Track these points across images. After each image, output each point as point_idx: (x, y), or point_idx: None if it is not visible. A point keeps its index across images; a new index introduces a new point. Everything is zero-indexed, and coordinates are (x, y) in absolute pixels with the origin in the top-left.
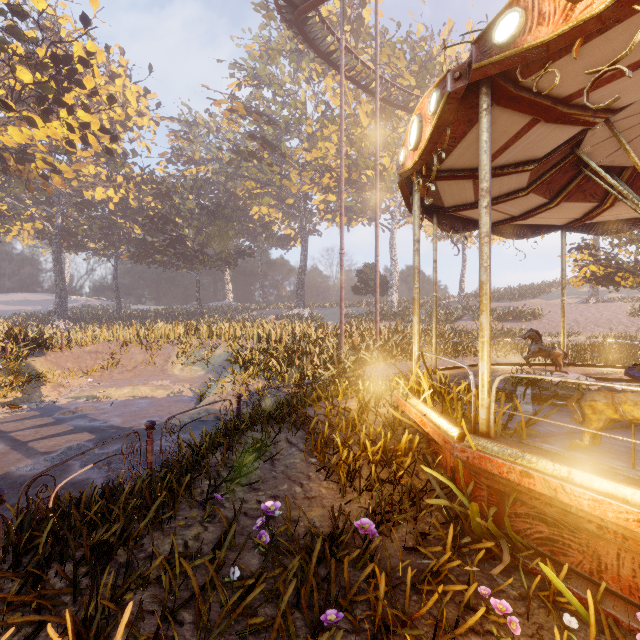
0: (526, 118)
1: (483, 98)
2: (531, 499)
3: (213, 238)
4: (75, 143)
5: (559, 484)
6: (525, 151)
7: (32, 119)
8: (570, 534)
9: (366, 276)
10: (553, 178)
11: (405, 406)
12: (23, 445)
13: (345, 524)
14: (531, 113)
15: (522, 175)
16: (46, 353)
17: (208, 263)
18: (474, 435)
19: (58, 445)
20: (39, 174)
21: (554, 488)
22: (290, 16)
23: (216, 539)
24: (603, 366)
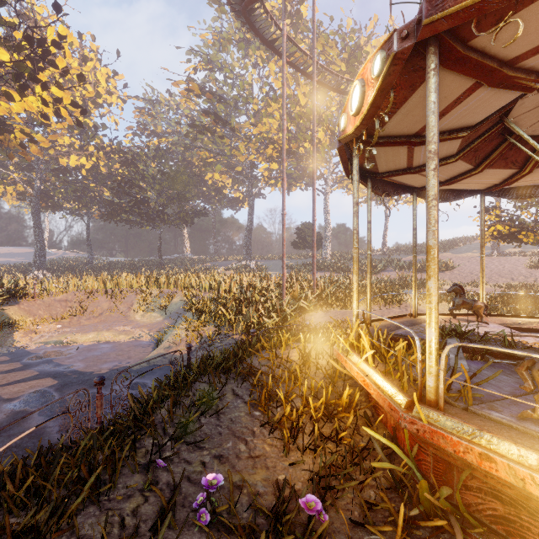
0: (468, 82)
1: (431, 58)
2: (486, 477)
3: (172, 200)
4: (49, 116)
5: (528, 474)
6: (461, 118)
7: (10, 94)
8: (529, 517)
9: (304, 233)
10: (480, 146)
11: (346, 362)
12: None
13: (290, 499)
14: (475, 76)
15: (454, 142)
16: (20, 302)
17: (168, 221)
18: (423, 405)
19: (21, 391)
20: (18, 143)
21: (522, 478)
22: (238, 7)
23: (155, 513)
24: (518, 316)
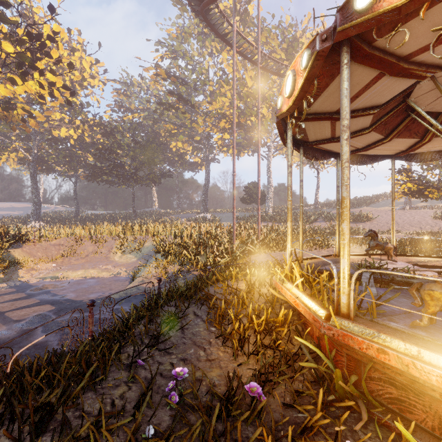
0: (374, 72)
1: (344, 55)
2: (384, 368)
3: (144, 164)
4: (45, 96)
5: (411, 361)
6: (371, 99)
7: (14, 79)
8: (415, 397)
9: (250, 191)
10: (388, 120)
11: (282, 289)
12: (1, 315)
13: (238, 386)
14: (379, 68)
15: (367, 117)
16: (22, 246)
17: (140, 181)
18: (338, 316)
19: (27, 314)
20: (20, 118)
21: (406, 364)
22: (197, 8)
23: (137, 397)
24: (421, 256)
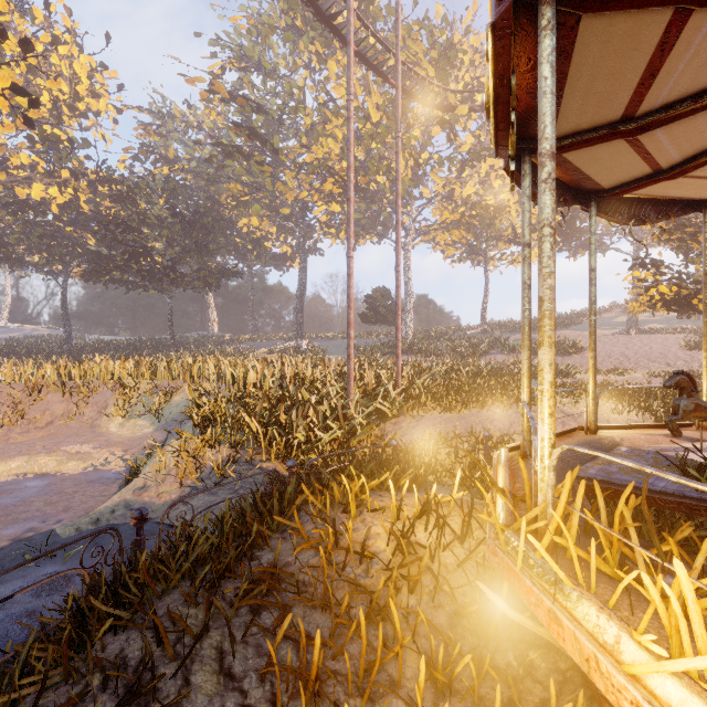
0: None
1: None
2: None
3: (189, 252)
4: None
5: None
6: None
7: None
8: None
9: (376, 302)
10: None
11: (555, 621)
12: None
13: None
14: None
15: None
16: None
17: (182, 283)
18: None
19: None
20: None
21: None
22: None
23: None
24: None
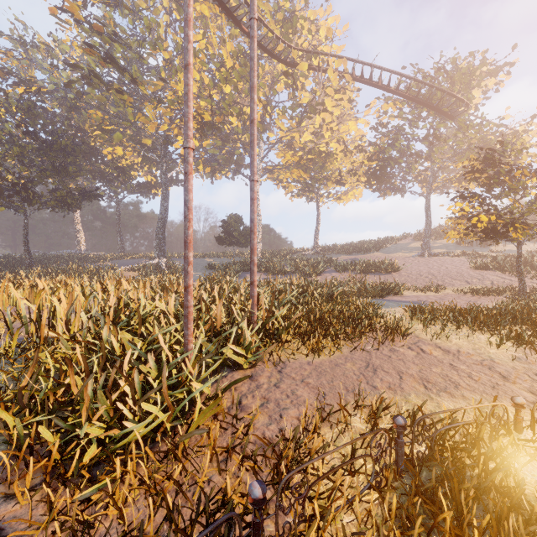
0: None
1: None
2: None
3: (44, 172)
4: None
5: None
6: None
7: None
8: None
9: (230, 227)
10: None
11: None
12: None
13: None
14: None
15: None
16: None
17: (36, 202)
18: None
19: None
20: None
21: None
22: None
23: None
24: None
